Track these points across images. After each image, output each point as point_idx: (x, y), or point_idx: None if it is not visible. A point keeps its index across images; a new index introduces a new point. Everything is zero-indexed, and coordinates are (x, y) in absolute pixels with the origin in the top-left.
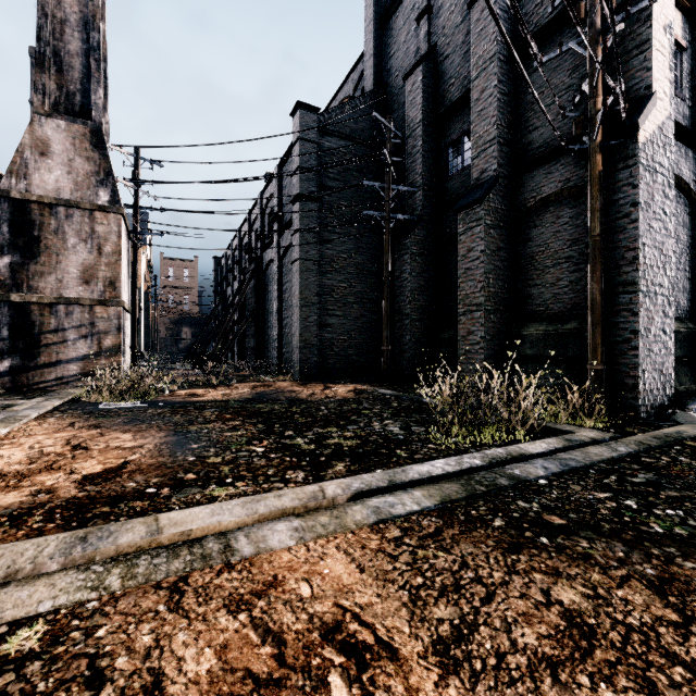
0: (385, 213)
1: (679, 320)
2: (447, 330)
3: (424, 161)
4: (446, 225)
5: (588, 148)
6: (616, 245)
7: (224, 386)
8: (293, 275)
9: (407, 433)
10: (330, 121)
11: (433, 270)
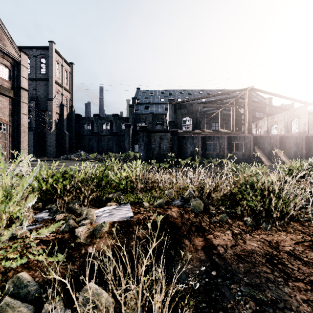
0: None
1: (58, 149)
2: None
3: None
4: None
5: (46, 131)
6: (49, 141)
7: None
8: None
9: None
10: None
11: None
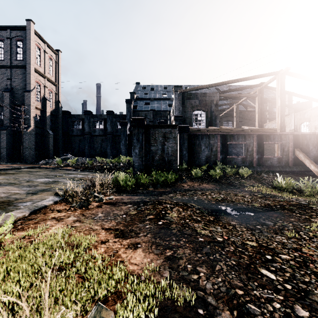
0: None
1: (39, 152)
2: None
3: None
4: None
5: (22, 130)
6: (26, 142)
7: None
8: None
9: None
10: None
11: None
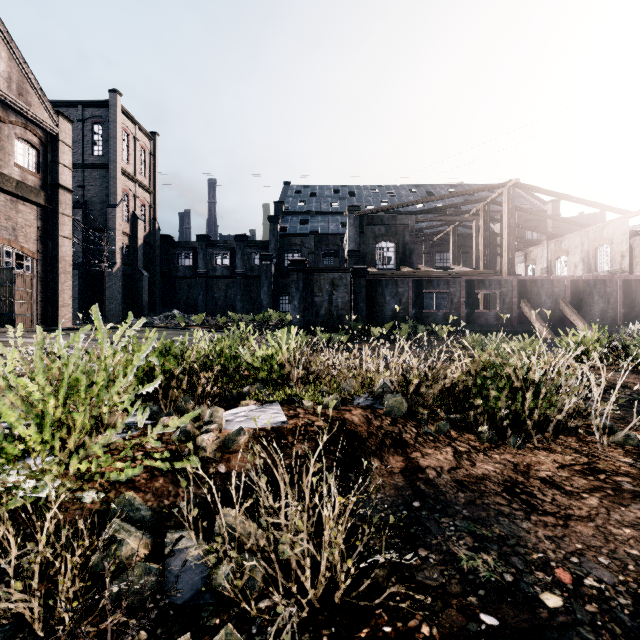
0: None
1: (127, 305)
2: None
3: None
4: None
5: (104, 271)
6: (110, 290)
7: None
8: None
9: None
10: None
11: None
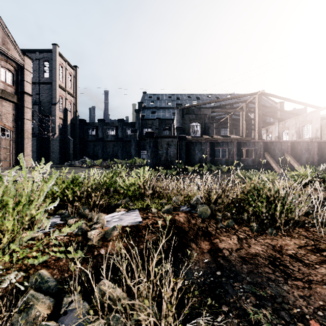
0: None
1: (62, 155)
2: None
3: None
4: None
5: (49, 137)
6: (52, 147)
7: None
8: None
9: None
10: None
11: None
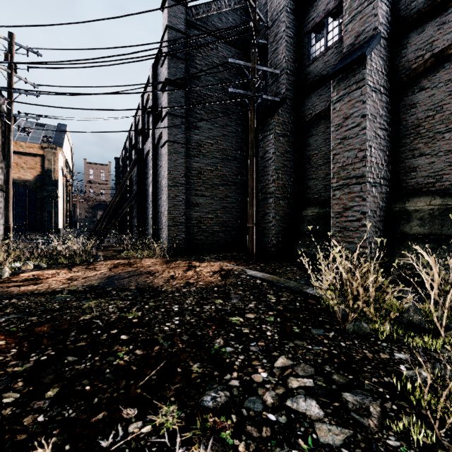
0: (250, 92)
1: None
2: (310, 208)
3: (287, 46)
4: (308, 107)
5: None
6: None
7: (84, 265)
8: (162, 158)
9: (356, 446)
10: (197, 17)
11: (295, 151)
